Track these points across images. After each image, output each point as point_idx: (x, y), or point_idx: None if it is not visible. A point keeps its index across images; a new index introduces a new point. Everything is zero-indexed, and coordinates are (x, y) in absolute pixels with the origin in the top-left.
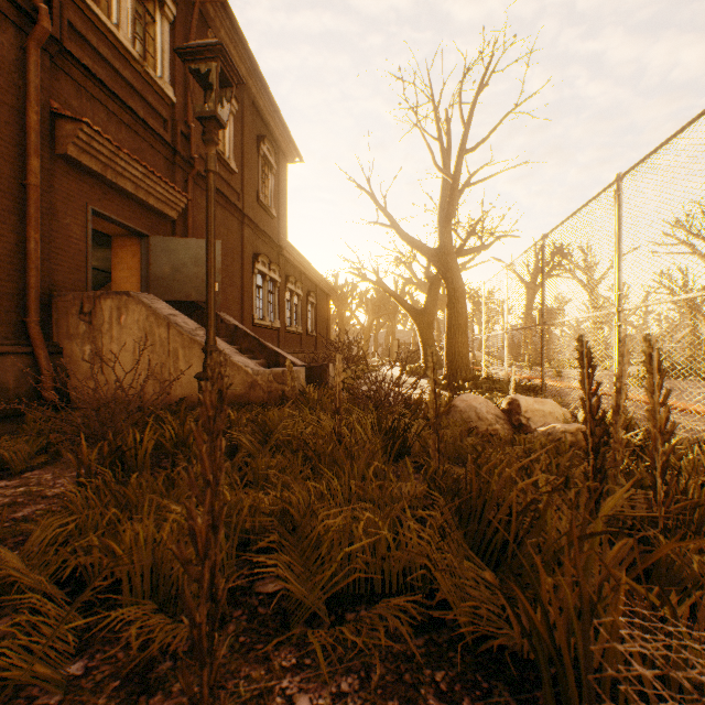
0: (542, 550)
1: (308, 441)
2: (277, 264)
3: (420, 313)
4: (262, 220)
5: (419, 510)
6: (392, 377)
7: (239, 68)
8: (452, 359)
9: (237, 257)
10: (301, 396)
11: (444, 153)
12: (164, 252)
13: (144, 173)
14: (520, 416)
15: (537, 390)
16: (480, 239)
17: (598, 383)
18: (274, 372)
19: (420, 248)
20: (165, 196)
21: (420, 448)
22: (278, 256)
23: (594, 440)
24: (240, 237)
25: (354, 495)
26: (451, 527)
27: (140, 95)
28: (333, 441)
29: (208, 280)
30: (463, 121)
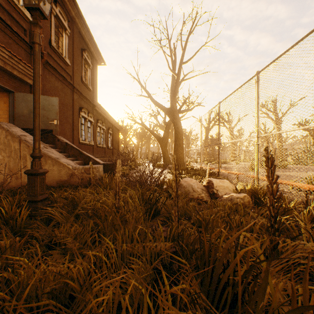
0: (268, 311)
1: (99, 210)
2: (92, 113)
3: (161, 138)
4: (84, 91)
5: (174, 287)
6: (149, 170)
7: (71, 12)
8: (176, 160)
9: (70, 108)
10: (99, 180)
11: (173, 63)
12: (24, 102)
13: (9, 55)
14: (213, 189)
15: (214, 174)
16: (188, 106)
17: (277, 176)
18: (85, 168)
19: (162, 107)
20: (24, 71)
21: (165, 211)
22: (93, 109)
23: (274, 210)
24: (72, 98)
25: (125, 251)
26: (195, 288)
27: (8, 12)
28: (113, 211)
29: (34, 111)
30: (182, 47)
